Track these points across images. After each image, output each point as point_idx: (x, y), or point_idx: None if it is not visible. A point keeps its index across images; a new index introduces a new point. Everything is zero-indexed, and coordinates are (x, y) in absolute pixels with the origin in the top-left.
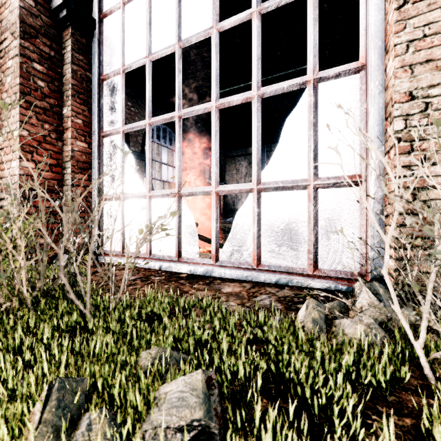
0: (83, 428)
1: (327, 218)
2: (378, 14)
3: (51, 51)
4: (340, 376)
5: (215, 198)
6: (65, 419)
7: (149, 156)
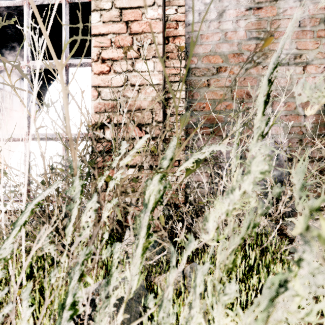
0: None
1: None
2: None
3: None
4: None
5: None
6: None
7: None
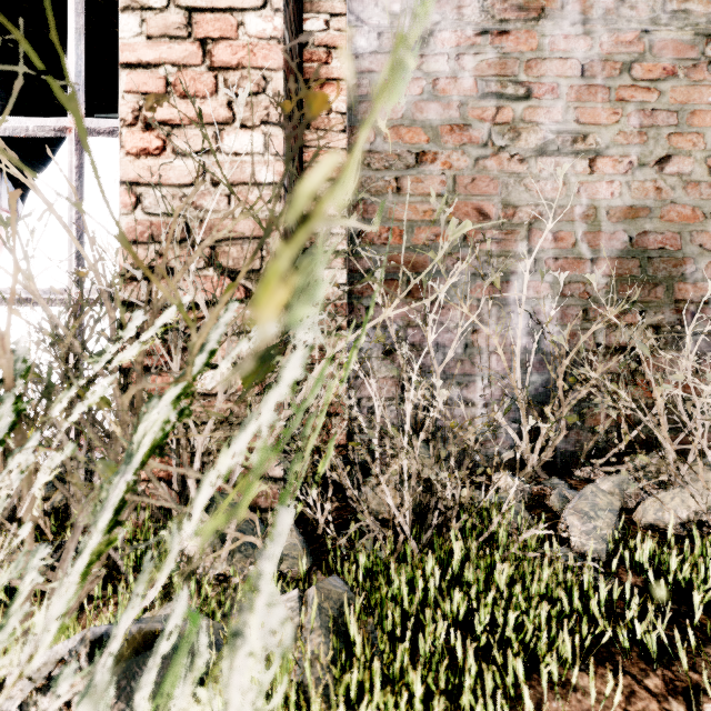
0: None
1: None
2: None
3: None
4: None
5: None
6: None
7: None
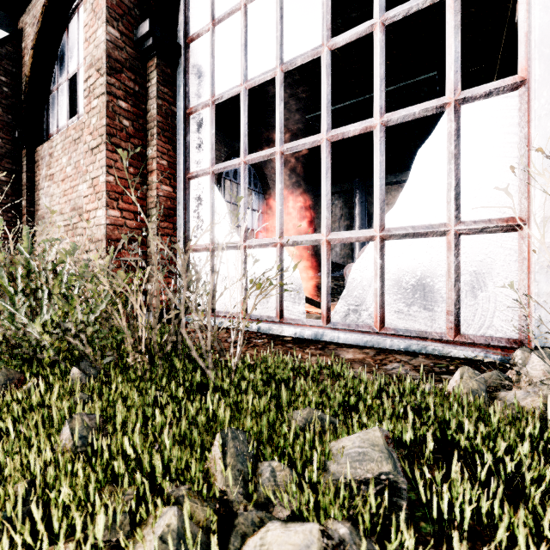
0: (267, 475)
1: (473, 272)
2: (545, 15)
3: (135, 86)
4: (527, 447)
5: (326, 247)
6: (246, 466)
7: (244, 200)
